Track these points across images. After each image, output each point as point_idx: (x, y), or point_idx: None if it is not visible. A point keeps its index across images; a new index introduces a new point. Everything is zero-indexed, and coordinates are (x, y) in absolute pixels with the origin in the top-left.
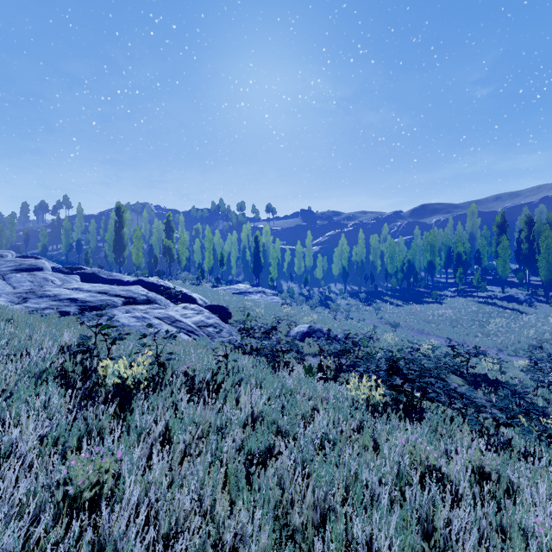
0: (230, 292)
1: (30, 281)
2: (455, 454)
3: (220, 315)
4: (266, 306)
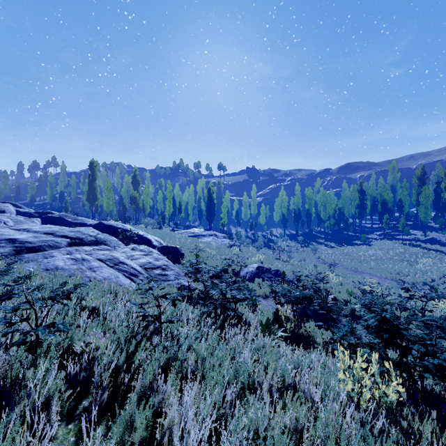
0: (186, 235)
1: None
2: None
3: (173, 255)
4: (218, 247)
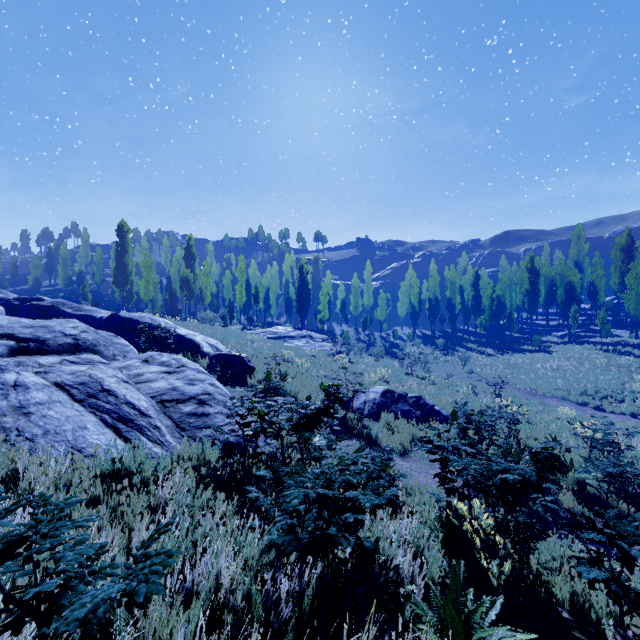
0: (265, 337)
1: None
2: None
3: (235, 371)
4: (313, 356)
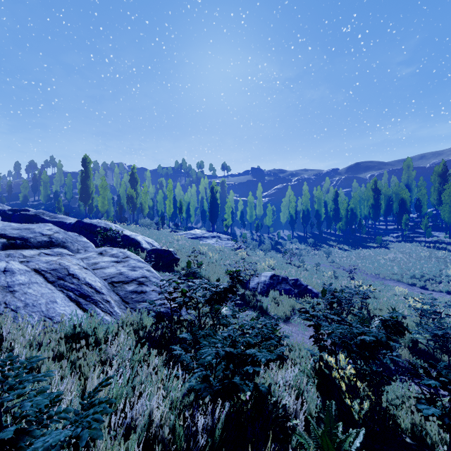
0: (187, 237)
1: None
2: None
3: (165, 261)
4: (221, 250)
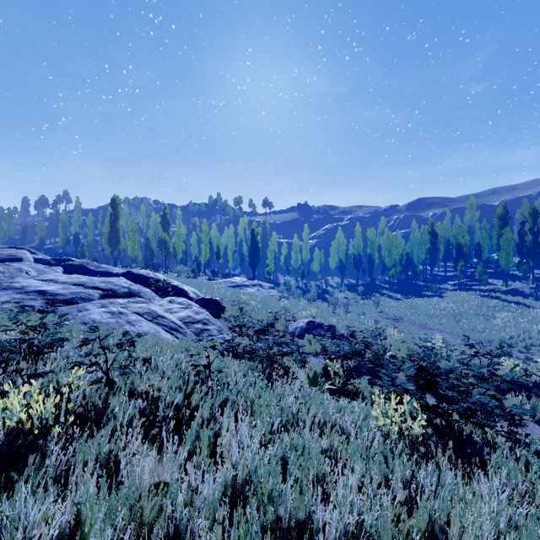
0: (226, 285)
1: (1, 272)
2: None
3: (212, 309)
4: (263, 300)
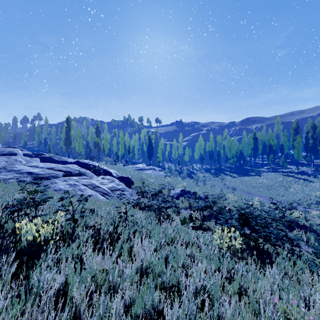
0: (134, 169)
1: (5, 161)
2: (318, 306)
3: (126, 182)
4: (155, 177)
